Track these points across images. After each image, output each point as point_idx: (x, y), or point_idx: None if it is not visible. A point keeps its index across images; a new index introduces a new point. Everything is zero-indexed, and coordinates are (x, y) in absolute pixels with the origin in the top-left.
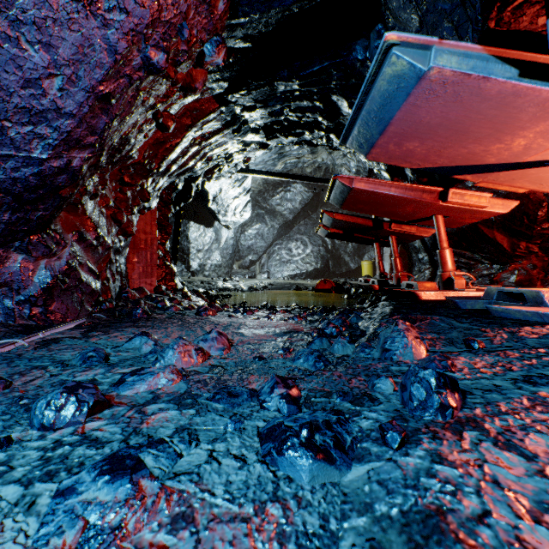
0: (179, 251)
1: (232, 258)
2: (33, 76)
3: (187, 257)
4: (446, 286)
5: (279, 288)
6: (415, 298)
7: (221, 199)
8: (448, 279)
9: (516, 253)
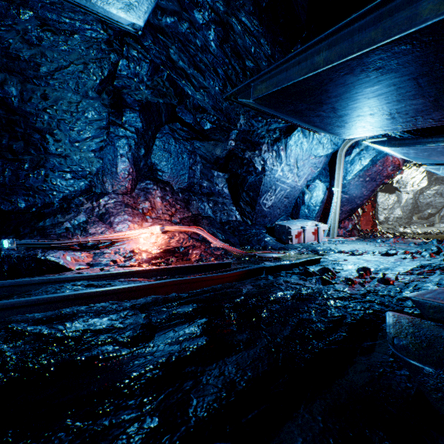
0: None
1: (410, 212)
2: (362, 192)
3: (376, 213)
4: None
5: None
6: None
7: (401, 181)
8: None
9: None
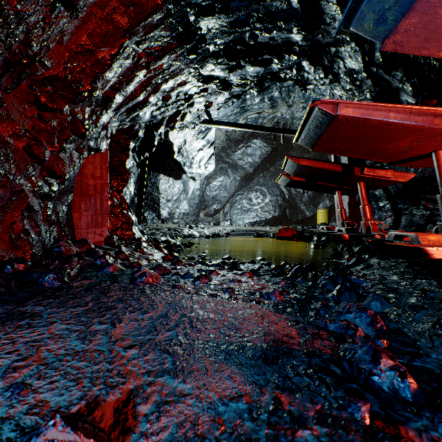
0: (150, 201)
1: (198, 207)
2: None
3: (157, 206)
4: None
5: (240, 235)
6: (422, 256)
7: (186, 151)
8: None
9: None
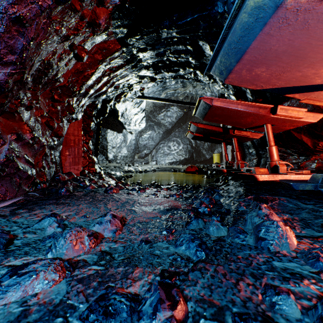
0: (101, 148)
1: (134, 152)
2: None
3: (106, 151)
4: (273, 171)
5: (163, 170)
6: (254, 179)
7: (127, 115)
8: (274, 166)
9: (316, 149)
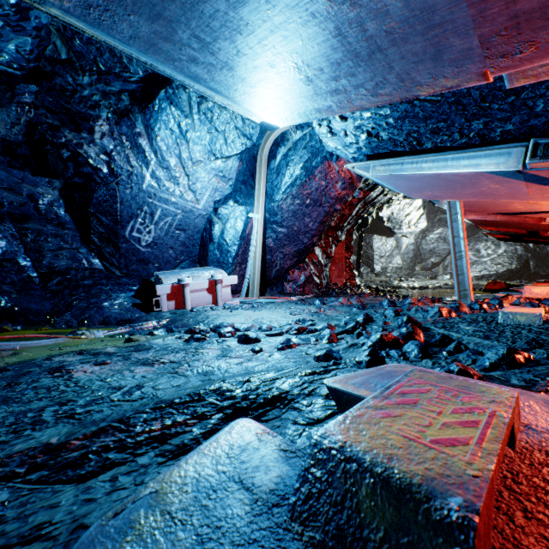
0: (365, 258)
1: (412, 261)
2: (306, 224)
3: (371, 262)
4: None
5: (452, 288)
6: None
7: (394, 218)
8: None
9: None
